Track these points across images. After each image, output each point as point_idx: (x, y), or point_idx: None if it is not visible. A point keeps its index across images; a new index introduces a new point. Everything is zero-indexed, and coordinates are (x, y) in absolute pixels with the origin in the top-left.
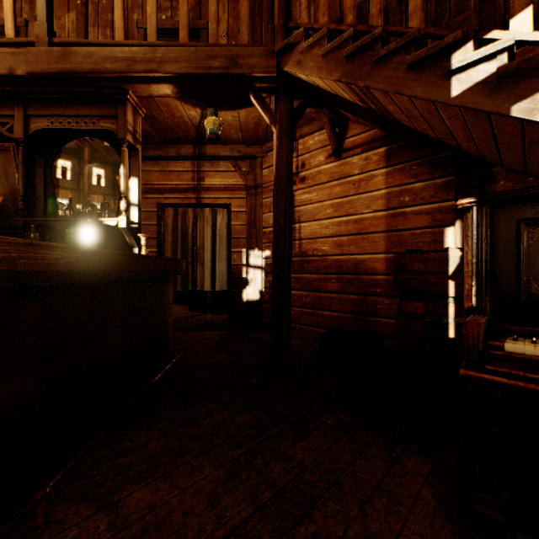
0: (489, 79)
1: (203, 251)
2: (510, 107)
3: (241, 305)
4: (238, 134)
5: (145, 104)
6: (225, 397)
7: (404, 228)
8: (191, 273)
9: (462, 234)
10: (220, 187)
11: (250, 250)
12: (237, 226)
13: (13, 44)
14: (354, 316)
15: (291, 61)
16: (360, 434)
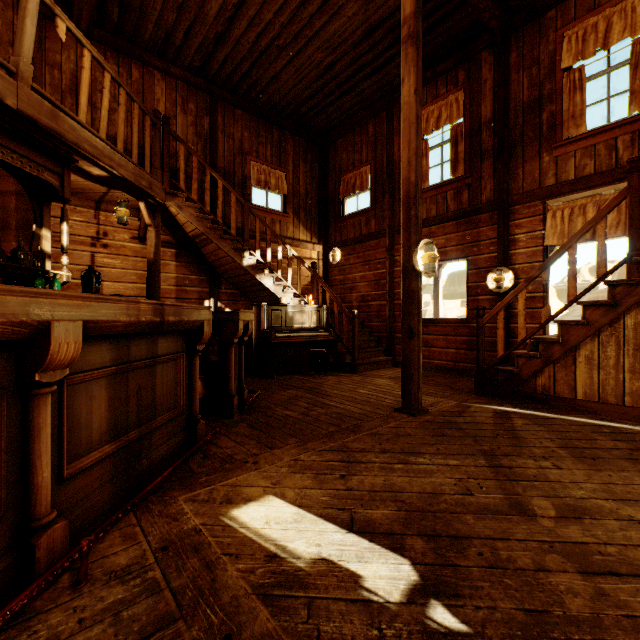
0: (252, 265)
1: None
2: (256, 275)
3: None
4: None
5: None
6: None
7: (187, 298)
8: None
9: (214, 305)
10: None
11: None
12: None
13: None
14: None
15: (175, 202)
16: None
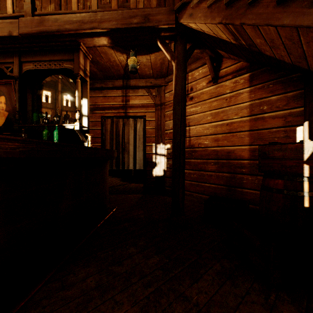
0: None
1: (128, 145)
2: None
3: (152, 178)
4: (150, 71)
5: (92, 53)
6: (140, 243)
7: (263, 128)
8: (121, 158)
9: (310, 131)
10: (139, 105)
11: (157, 144)
12: (149, 130)
13: (11, 17)
14: (227, 187)
15: (185, 14)
16: (240, 279)
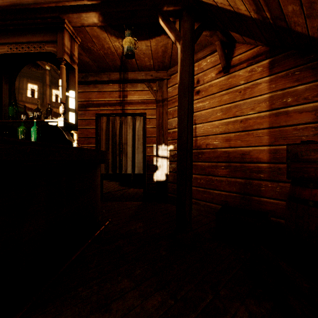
0: None
1: (126, 146)
2: None
3: (152, 184)
4: (150, 61)
5: (82, 37)
6: (137, 272)
7: (287, 124)
8: (118, 161)
9: None
10: (138, 101)
11: (159, 145)
12: (150, 129)
13: None
14: (241, 195)
15: None
16: None
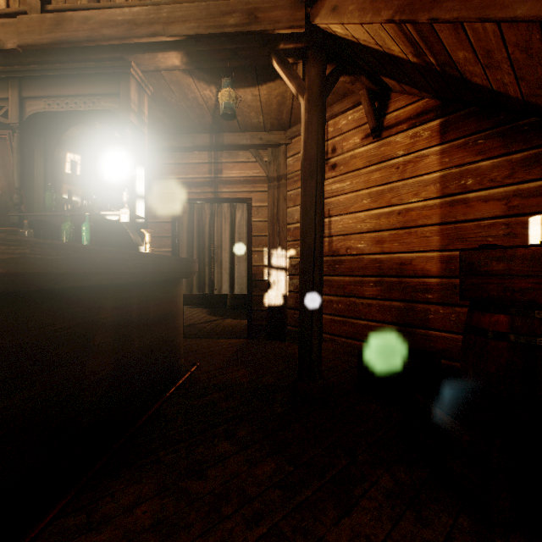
0: None
1: (221, 251)
2: None
3: (262, 310)
4: (259, 118)
5: (154, 83)
6: (241, 433)
7: (466, 219)
8: (208, 275)
9: None
10: (239, 180)
11: (272, 249)
12: (258, 223)
13: (4, 15)
14: (398, 327)
15: (324, 9)
16: (432, 508)
